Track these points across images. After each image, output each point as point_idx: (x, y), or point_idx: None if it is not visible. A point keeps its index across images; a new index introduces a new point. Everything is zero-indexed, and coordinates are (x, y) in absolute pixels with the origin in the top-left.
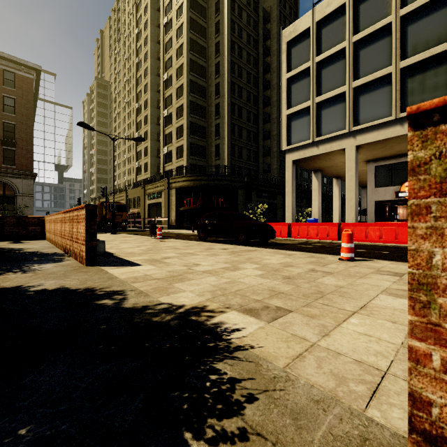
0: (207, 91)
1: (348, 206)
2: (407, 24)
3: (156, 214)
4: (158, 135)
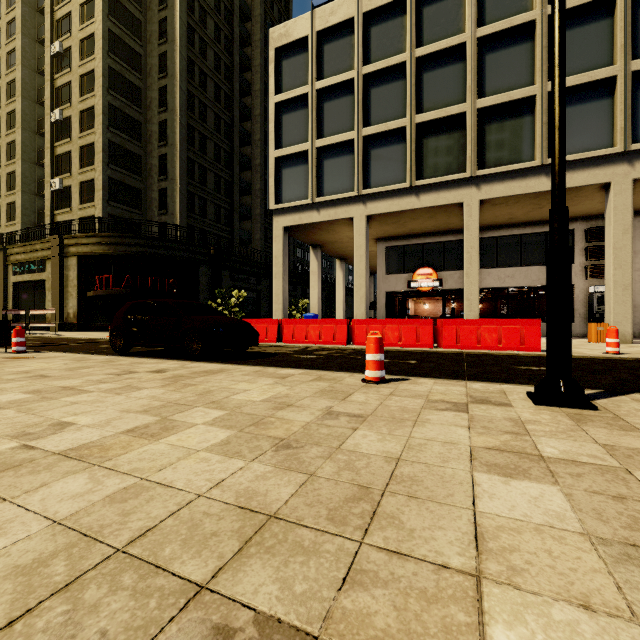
0: (144, 96)
1: (358, 297)
2: (423, 70)
3: (32, 303)
4: (41, 155)
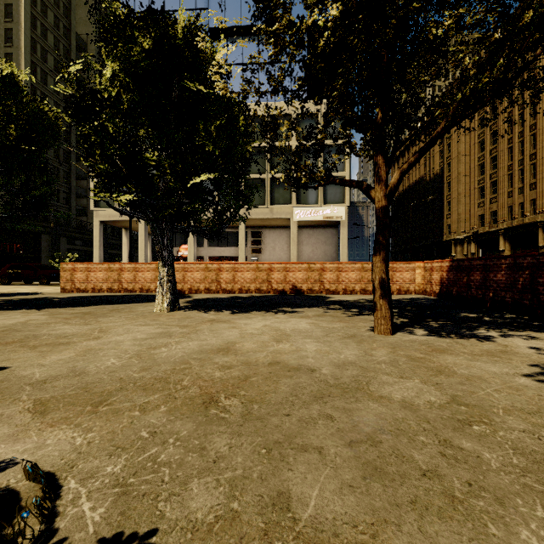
0: None
1: (141, 260)
2: None
3: None
4: None
